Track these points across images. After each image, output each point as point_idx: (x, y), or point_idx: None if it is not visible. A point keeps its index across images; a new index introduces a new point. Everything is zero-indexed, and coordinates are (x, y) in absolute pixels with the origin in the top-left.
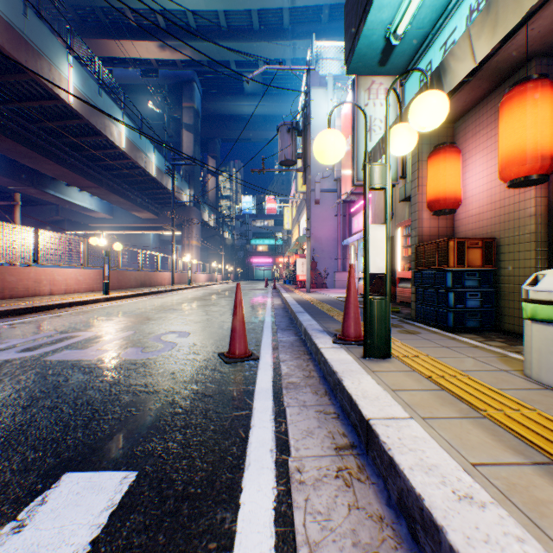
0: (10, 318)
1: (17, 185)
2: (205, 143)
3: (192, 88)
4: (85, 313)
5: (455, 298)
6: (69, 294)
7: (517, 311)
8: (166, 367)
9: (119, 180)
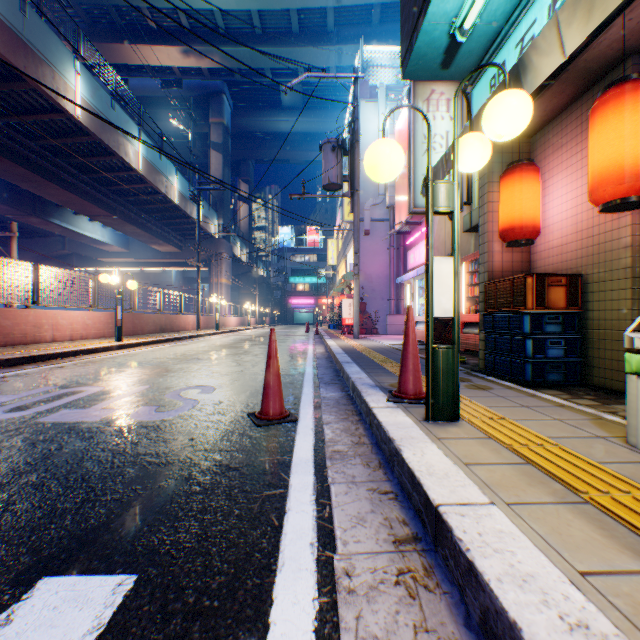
0: (3, 369)
1: (16, 213)
2: (236, 165)
3: (221, 101)
4: (92, 363)
5: (534, 346)
6: (75, 340)
7: (609, 362)
8: (184, 431)
9: (136, 207)
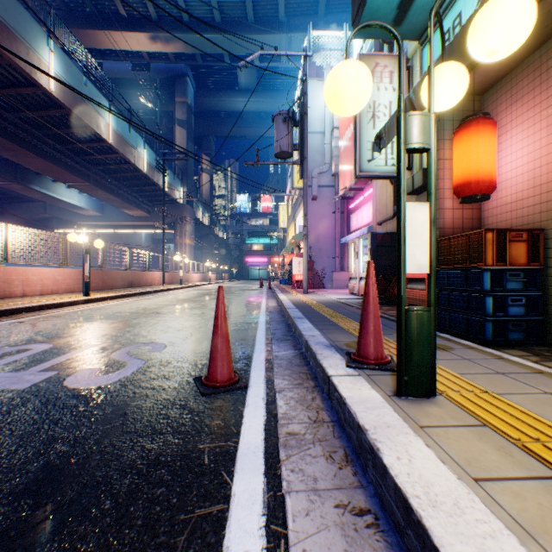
0: None
1: None
2: (199, 141)
3: (185, 83)
4: (54, 318)
5: (494, 304)
6: (45, 295)
7: None
8: (117, 403)
9: (108, 175)
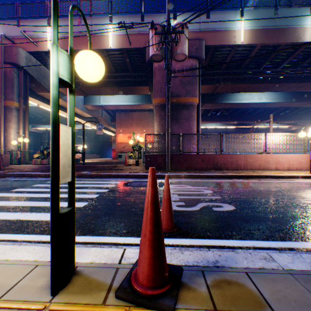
0: (224, 178)
1: (304, 104)
2: None
3: None
4: (257, 182)
5: None
6: (289, 170)
7: None
8: None
9: None
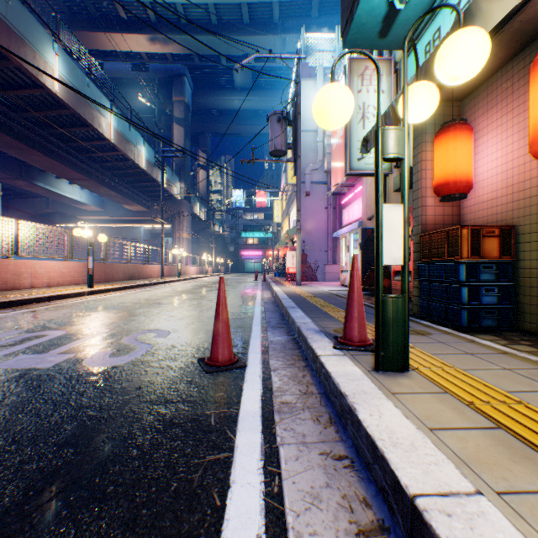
0: None
1: (5, 177)
2: (196, 138)
3: (182, 82)
4: (62, 308)
5: (469, 294)
6: (52, 287)
7: None
8: (132, 379)
9: (109, 172)
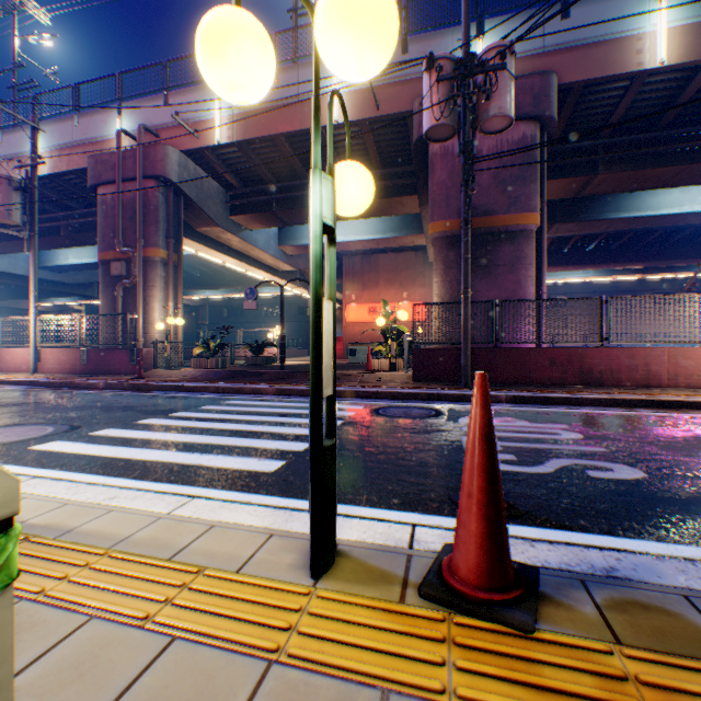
0: (612, 407)
1: None
2: None
3: None
4: None
5: None
6: None
7: None
8: (435, 470)
9: None
